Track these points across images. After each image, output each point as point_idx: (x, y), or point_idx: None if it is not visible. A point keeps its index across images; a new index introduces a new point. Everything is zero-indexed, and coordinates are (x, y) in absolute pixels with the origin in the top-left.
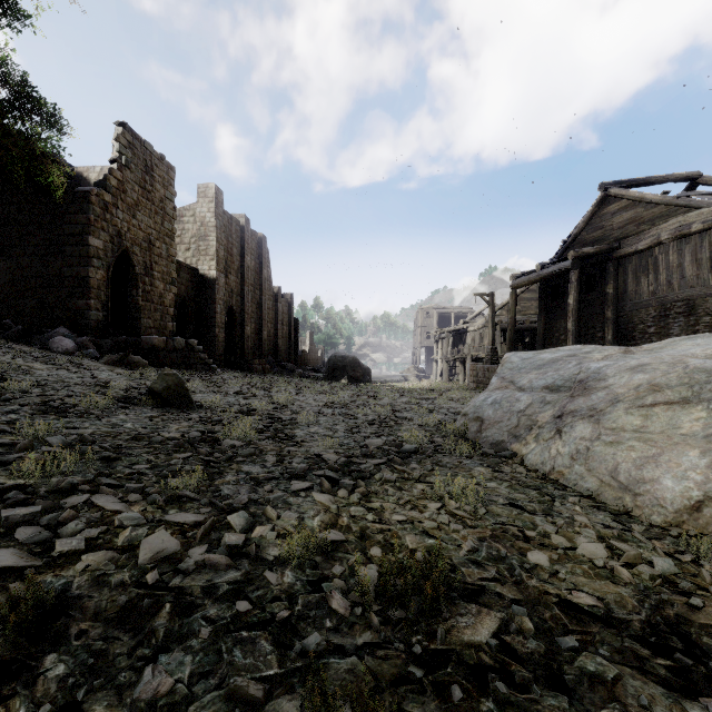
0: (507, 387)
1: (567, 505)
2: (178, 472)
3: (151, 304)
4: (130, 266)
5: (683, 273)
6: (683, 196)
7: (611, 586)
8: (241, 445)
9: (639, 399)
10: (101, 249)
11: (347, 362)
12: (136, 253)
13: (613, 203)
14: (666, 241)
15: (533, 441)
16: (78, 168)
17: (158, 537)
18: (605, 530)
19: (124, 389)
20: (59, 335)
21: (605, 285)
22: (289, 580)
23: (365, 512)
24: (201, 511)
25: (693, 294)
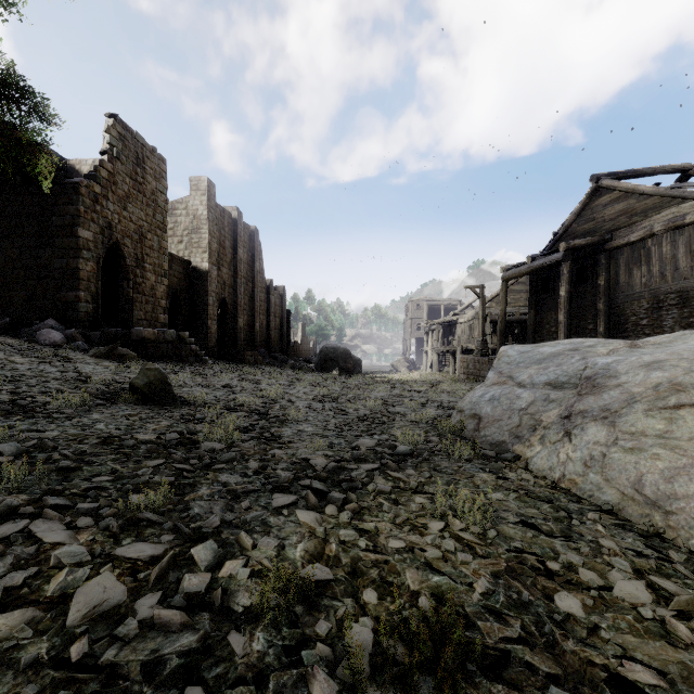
0: (506, 383)
1: (587, 523)
2: (142, 487)
3: (143, 296)
4: (121, 258)
5: (677, 264)
6: (677, 187)
7: (668, 650)
8: (222, 448)
9: (660, 400)
10: (91, 241)
11: (338, 353)
12: (127, 245)
13: (605, 194)
14: (660, 233)
15: (538, 443)
16: (70, 161)
17: (99, 584)
18: (639, 559)
19: (105, 384)
20: (48, 327)
21: (597, 277)
22: (260, 646)
23: (357, 536)
24: (163, 539)
25: (687, 285)
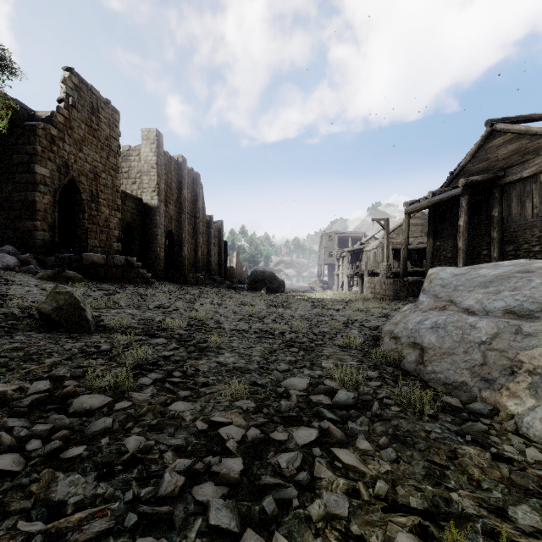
0: (447, 308)
1: None
2: None
3: (97, 226)
4: (77, 193)
5: None
6: None
7: None
8: (104, 403)
9: None
10: (48, 177)
11: (266, 276)
12: (82, 182)
13: (498, 137)
14: None
15: (526, 394)
16: (38, 112)
17: None
18: None
19: (24, 307)
20: (5, 252)
21: (491, 209)
22: None
23: None
24: None
25: None
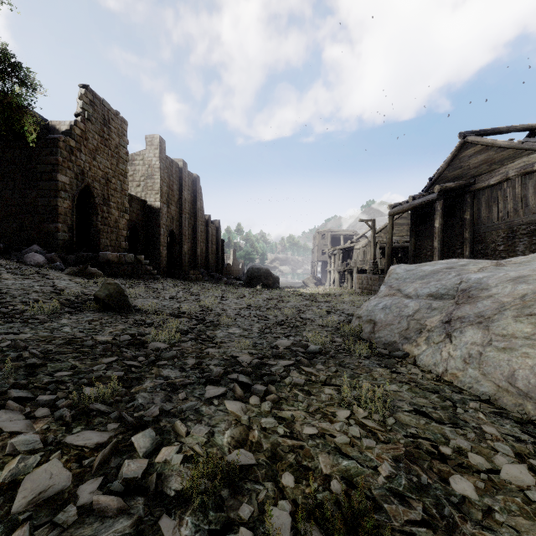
0: (395, 294)
1: (470, 412)
2: (94, 381)
3: (108, 227)
4: (91, 197)
5: (527, 202)
6: (527, 141)
7: None
8: (166, 347)
9: (526, 308)
10: (68, 184)
11: (261, 272)
12: (96, 187)
13: (470, 148)
14: (513, 178)
15: (423, 343)
16: (52, 122)
17: (46, 471)
18: (518, 444)
19: (75, 296)
20: (33, 251)
21: (464, 212)
22: (188, 530)
23: (276, 424)
24: (109, 427)
25: (535, 219)
